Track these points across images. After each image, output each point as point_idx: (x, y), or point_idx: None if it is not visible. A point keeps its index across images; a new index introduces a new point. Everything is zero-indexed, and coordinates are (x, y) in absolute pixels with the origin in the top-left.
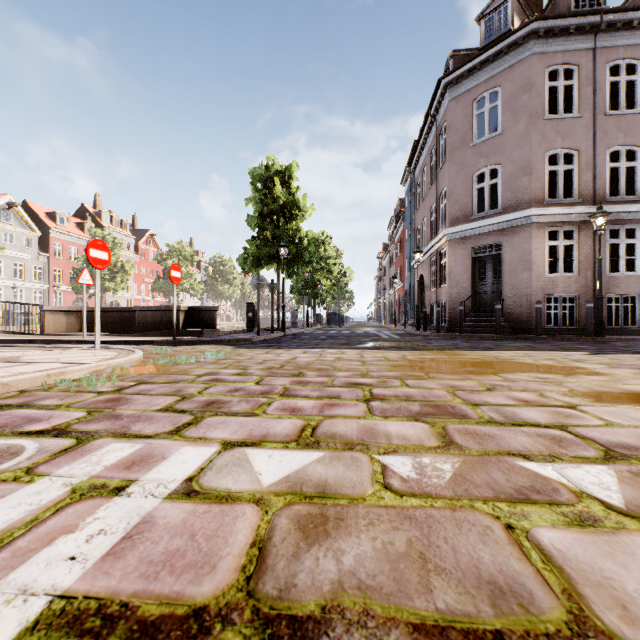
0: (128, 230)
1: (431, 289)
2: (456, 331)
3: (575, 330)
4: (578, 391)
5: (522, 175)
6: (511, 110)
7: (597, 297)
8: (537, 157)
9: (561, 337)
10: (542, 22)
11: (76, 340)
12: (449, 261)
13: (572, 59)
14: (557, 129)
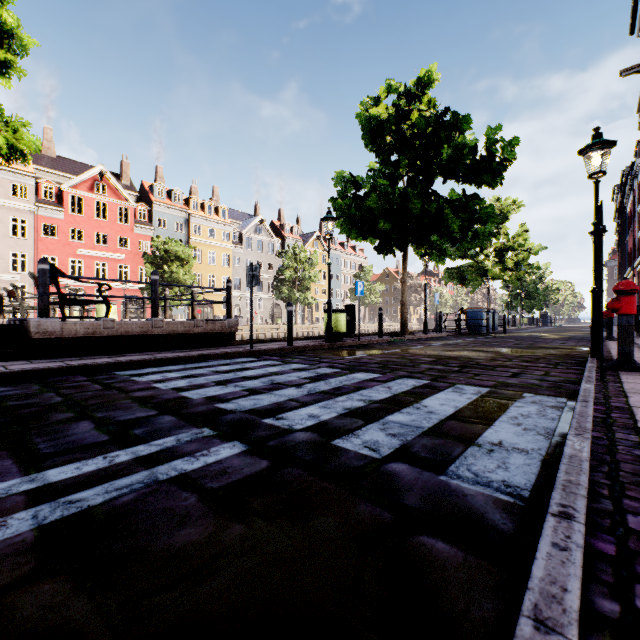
0: None
1: None
2: None
3: None
4: None
5: None
6: None
7: None
8: None
9: None
10: None
11: None
12: None
13: None
14: None
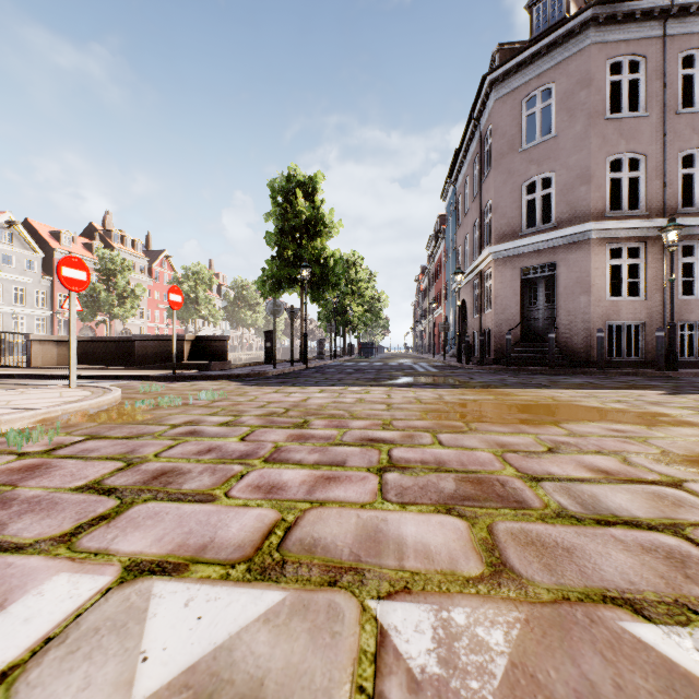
0: (141, 251)
1: (474, 315)
2: (503, 363)
3: (641, 363)
4: (674, 454)
5: (579, 184)
6: (567, 109)
7: (669, 324)
8: (597, 163)
9: (626, 371)
10: (603, 6)
11: (60, 375)
12: (495, 283)
13: (638, 49)
14: (620, 130)
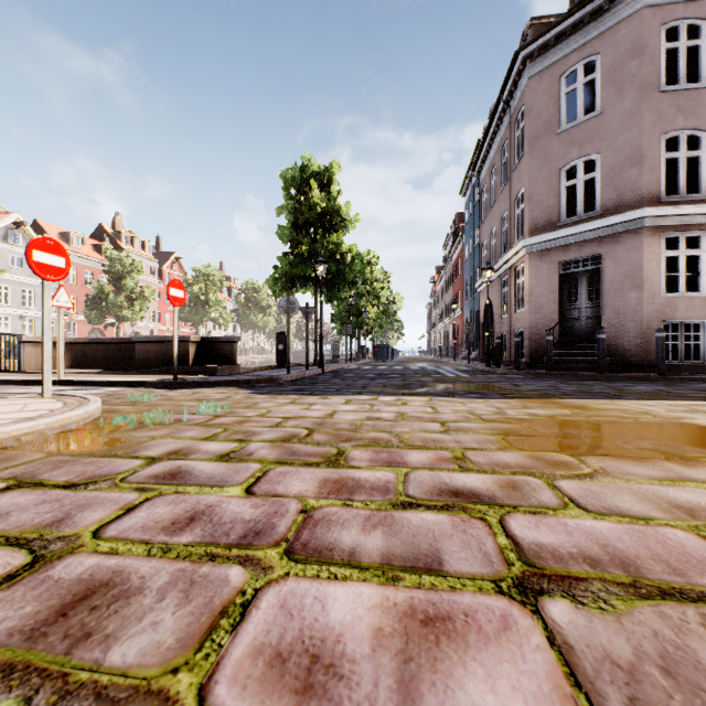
0: (151, 253)
1: (502, 316)
2: (539, 368)
3: (702, 367)
4: None
5: (629, 166)
6: (614, 83)
7: None
8: (650, 141)
9: (693, 377)
10: None
11: None
12: (529, 279)
13: (698, 11)
14: (677, 104)
